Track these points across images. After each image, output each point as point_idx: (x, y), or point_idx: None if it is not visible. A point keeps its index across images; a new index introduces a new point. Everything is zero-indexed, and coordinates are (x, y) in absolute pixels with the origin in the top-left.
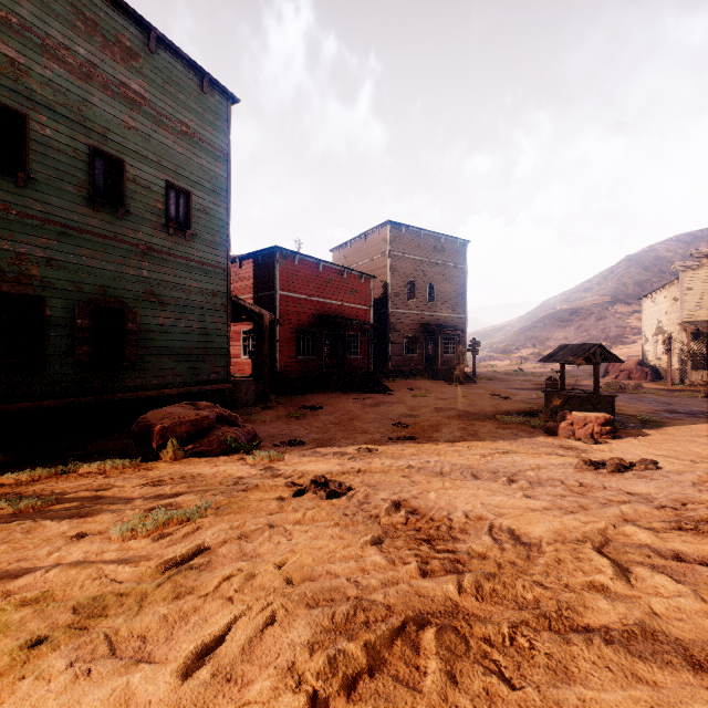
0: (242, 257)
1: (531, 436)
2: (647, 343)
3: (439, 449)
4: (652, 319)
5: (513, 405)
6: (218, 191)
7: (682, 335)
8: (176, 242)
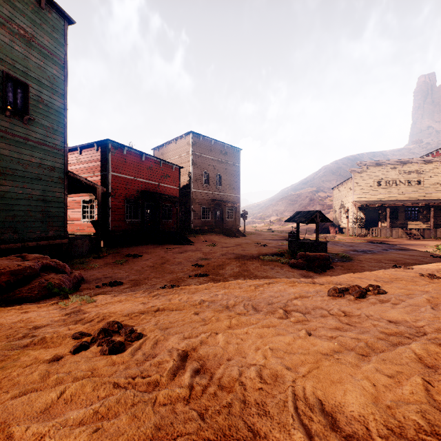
0: (82, 146)
1: (282, 269)
2: (336, 213)
3: (224, 283)
4: (338, 200)
5: (269, 249)
6: (55, 89)
7: (353, 209)
8: (13, 123)
